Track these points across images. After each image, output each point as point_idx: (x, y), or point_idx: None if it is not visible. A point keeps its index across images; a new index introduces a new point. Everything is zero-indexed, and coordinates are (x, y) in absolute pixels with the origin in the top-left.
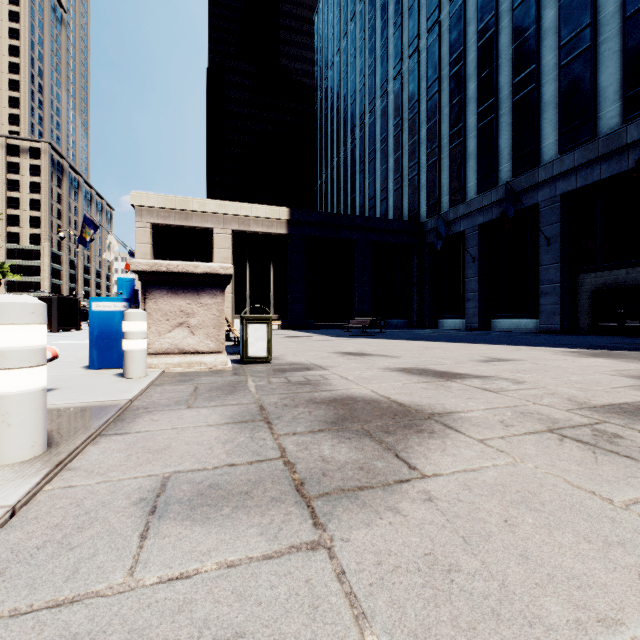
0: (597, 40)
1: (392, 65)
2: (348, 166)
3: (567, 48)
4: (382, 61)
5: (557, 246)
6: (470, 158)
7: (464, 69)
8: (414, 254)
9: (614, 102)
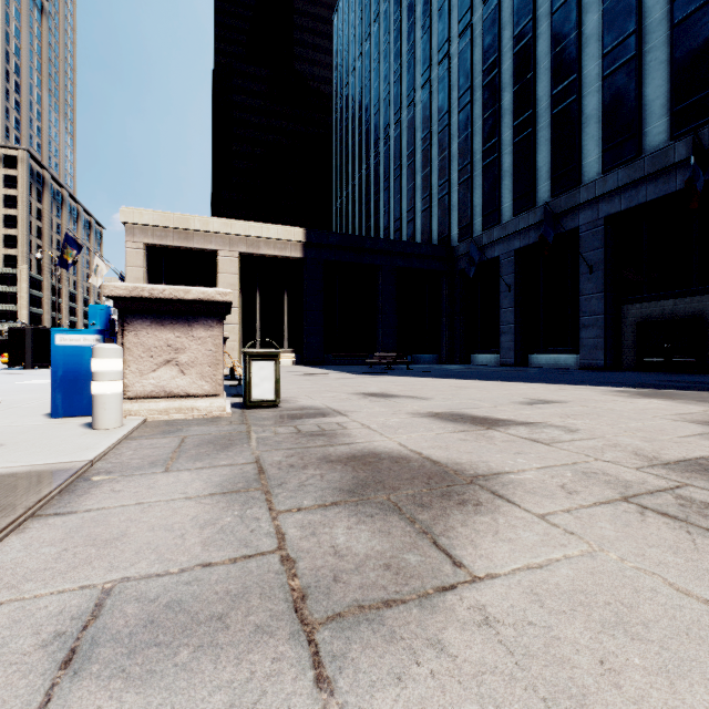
0: (643, 49)
1: (420, 72)
2: (371, 183)
3: (610, 57)
4: (409, 67)
5: (600, 274)
6: (505, 176)
7: (499, 78)
8: (444, 282)
9: (661, 117)
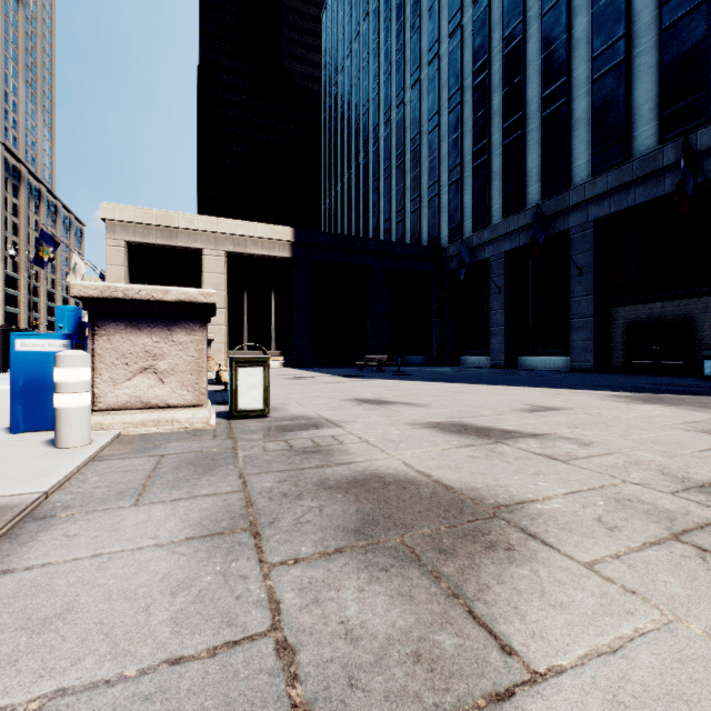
0: (632, 53)
1: (410, 72)
2: (360, 183)
3: (600, 60)
4: (398, 67)
5: (589, 276)
6: (495, 178)
7: (489, 79)
8: (434, 283)
9: (650, 121)
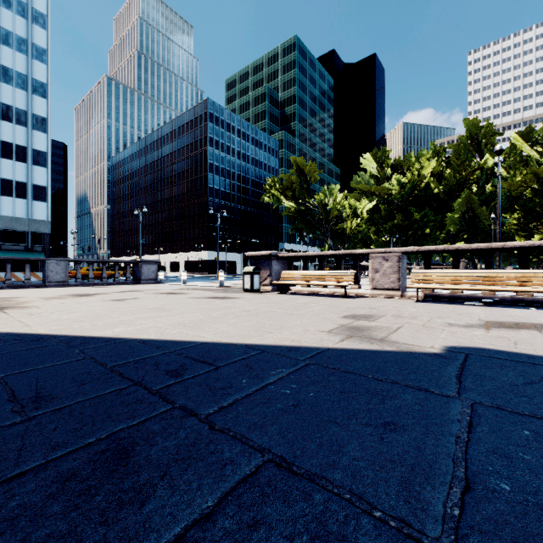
0: None
1: None
2: None
3: None
4: None
5: None
6: None
7: None
8: None
9: None
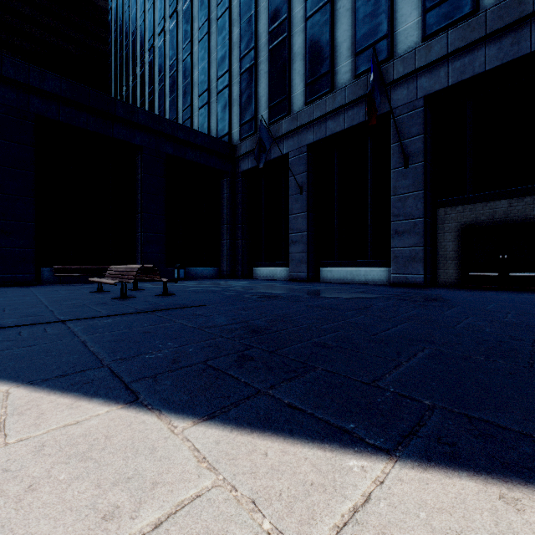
0: None
1: None
2: (146, 84)
3: None
4: None
5: (419, 167)
6: (296, 59)
7: None
8: (224, 184)
9: None
